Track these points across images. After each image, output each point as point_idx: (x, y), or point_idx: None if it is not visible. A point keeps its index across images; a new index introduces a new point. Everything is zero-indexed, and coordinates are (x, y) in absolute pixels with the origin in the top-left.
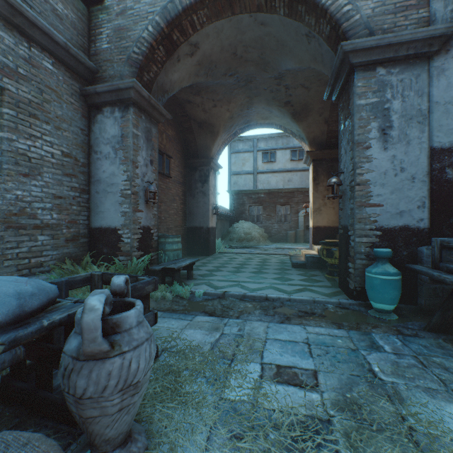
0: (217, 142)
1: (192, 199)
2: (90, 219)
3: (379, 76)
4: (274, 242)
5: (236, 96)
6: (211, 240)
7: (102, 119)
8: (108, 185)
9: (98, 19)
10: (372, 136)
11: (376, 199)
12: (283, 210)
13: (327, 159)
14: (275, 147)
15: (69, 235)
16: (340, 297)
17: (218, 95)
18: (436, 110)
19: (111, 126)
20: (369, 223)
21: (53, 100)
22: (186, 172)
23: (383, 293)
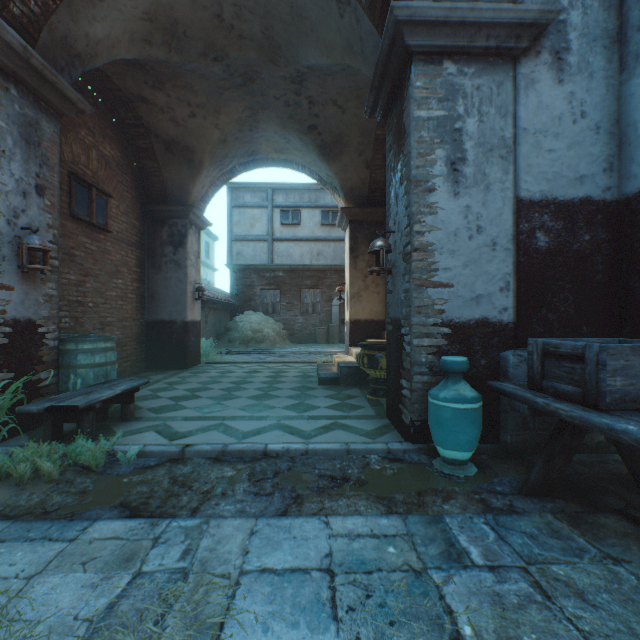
0: (201, 180)
1: (156, 274)
2: None
3: (447, 75)
4: (299, 343)
5: (230, 103)
6: (191, 342)
7: None
8: None
9: None
10: (438, 173)
11: (443, 275)
12: (311, 296)
13: (370, 222)
14: (300, 204)
15: None
16: (389, 437)
17: (197, 96)
18: (524, 142)
19: None
20: (434, 314)
21: None
22: (145, 226)
23: (457, 433)
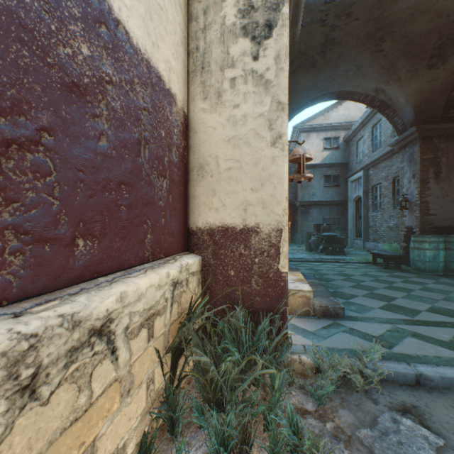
0: None
1: None
2: None
3: None
4: None
5: (412, 5)
6: None
7: None
8: None
9: None
10: None
11: None
12: None
13: None
14: None
15: None
16: None
17: (441, 6)
18: None
19: None
20: None
21: None
22: None
23: None
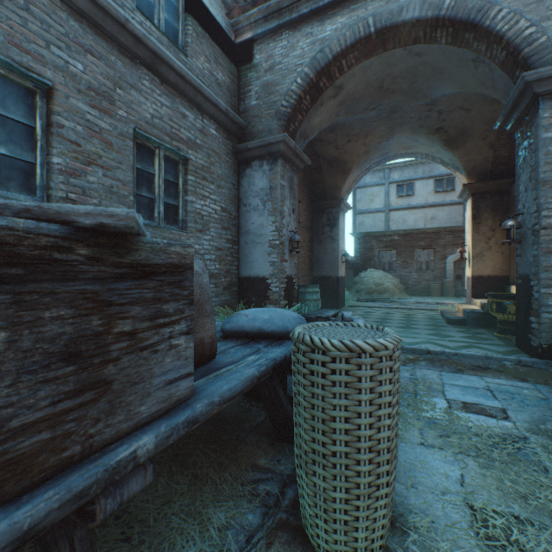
0: (348, 180)
1: (318, 246)
2: (239, 269)
3: None
4: (412, 295)
5: (375, 128)
6: (340, 291)
7: (251, 173)
8: (256, 236)
9: (247, 78)
10: None
11: None
12: (424, 255)
13: (492, 192)
14: (413, 177)
15: (225, 284)
16: (518, 356)
17: (354, 130)
18: None
19: (259, 179)
20: None
21: (216, 161)
22: (312, 215)
23: None
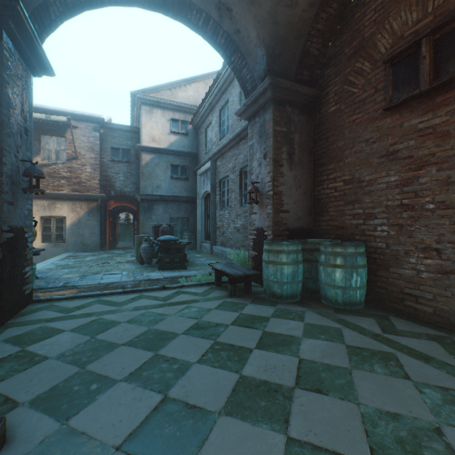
0: None
1: None
2: None
3: None
4: None
5: None
6: None
7: None
8: None
9: None
10: None
11: None
12: None
13: None
14: None
15: None
16: (38, 306)
17: None
18: None
19: None
20: None
21: None
22: None
23: None
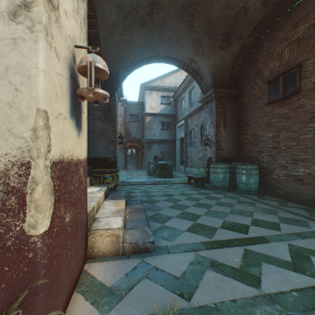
0: None
1: None
2: None
3: None
4: None
5: None
6: None
7: None
8: None
9: None
10: None
11: None
12: None
13: None
14: None
15: None
16: (121, 186)
17: None
18: None
19: None
20: None
21: None
22: None
23: None
